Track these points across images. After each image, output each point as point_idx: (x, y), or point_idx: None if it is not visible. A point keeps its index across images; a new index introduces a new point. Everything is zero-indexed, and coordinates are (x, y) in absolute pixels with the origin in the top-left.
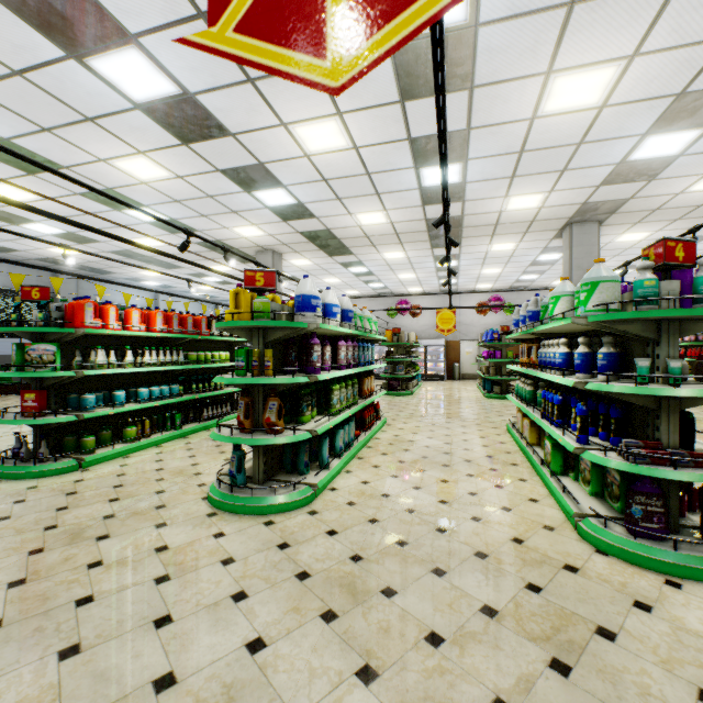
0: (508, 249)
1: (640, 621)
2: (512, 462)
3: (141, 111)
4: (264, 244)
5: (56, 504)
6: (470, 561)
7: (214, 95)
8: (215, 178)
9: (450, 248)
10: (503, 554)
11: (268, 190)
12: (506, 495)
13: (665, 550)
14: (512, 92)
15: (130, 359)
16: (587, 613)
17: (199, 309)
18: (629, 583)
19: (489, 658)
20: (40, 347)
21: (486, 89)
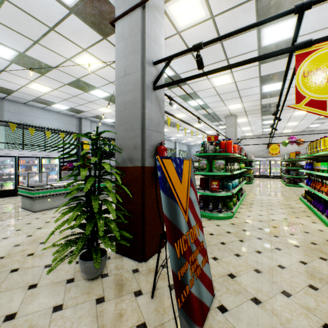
0: None
1: None
2: None
3: (257, 51)
4: (234, 112)
5: (267, 234)
6: None
7: (310, 35)
8: (252, 80)
9: None
10: None
11: (273, 84)
12: None
13: None
14: None
15: (235, 167)
16: None
17: (169, 145)
18: None
19: None
20: (218, 161)
21: None
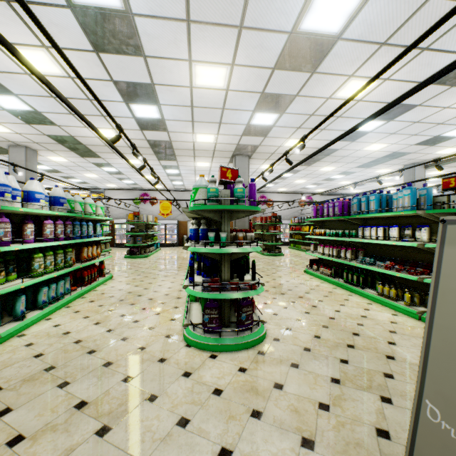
0: (206, 166)
1: (179, 384)
2: (178, 297)
3: None
4: (15, 140)
5: None
6: (96, 371)
7: None
8: None
9: (146, 160)
10: (125, 360)
11: None
12: (158, 319)
13: (215, 338)
14: (173, 67)
15: None
16: (150, 388)
17: None
18: (190, 362)
19: (53, 441)
20: None
21: (155, 60)
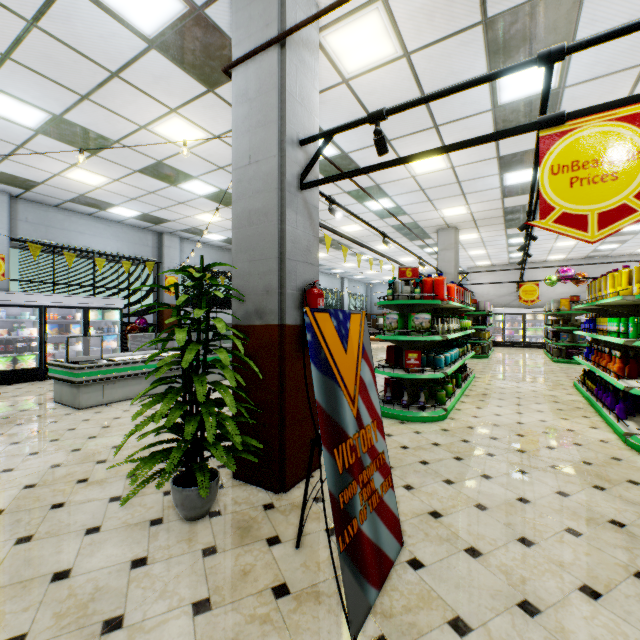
0: None
1: None
2: None
3: (491, 112)
4: (453, 222)
5: (505, 447)
6: None
7: (586, 84)
8: (484, 164)
9: None
10: None
11: (523, 170)
12: None
13: None
14: None
15: (451, 326)
16: None
17: (331, 283)
18: None
19: None
20: (420, 316)
21: None
